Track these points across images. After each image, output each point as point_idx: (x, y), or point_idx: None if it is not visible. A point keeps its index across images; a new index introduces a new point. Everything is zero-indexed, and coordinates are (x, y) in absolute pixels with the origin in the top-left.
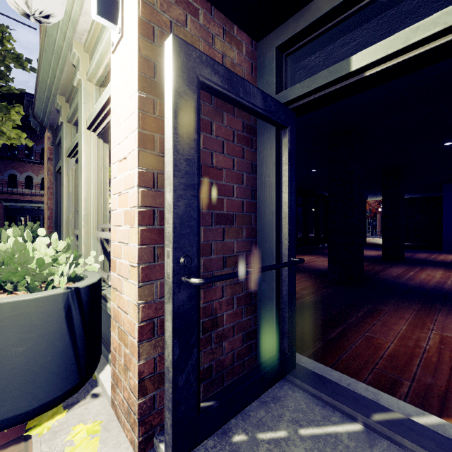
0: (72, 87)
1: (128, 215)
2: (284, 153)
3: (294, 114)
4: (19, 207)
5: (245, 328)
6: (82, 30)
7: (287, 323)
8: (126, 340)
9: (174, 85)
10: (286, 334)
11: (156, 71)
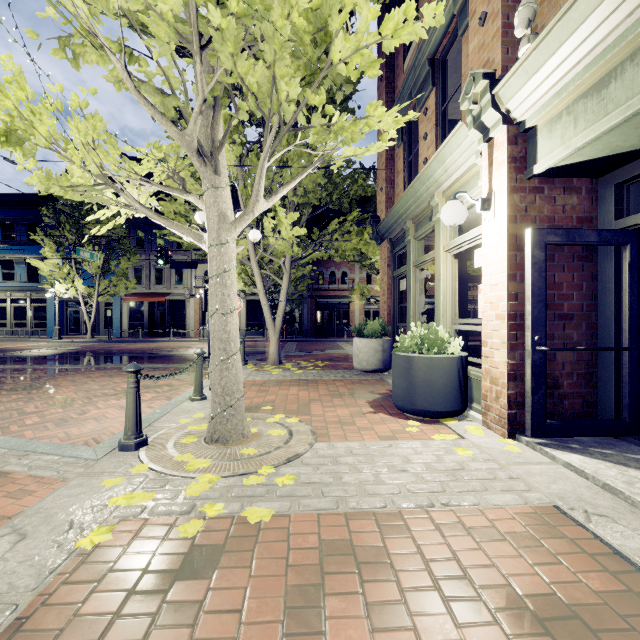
0: (422, 215)
1: (499, 316)
2: (624, 265)
3: (636, 231)
4: (325, 303)
5: (584, 397)
6: (444, 187)
7: (626, 398)
8: (497, 383)
9: (531, 253)
10: (625, 406)
11: (517, 238)
